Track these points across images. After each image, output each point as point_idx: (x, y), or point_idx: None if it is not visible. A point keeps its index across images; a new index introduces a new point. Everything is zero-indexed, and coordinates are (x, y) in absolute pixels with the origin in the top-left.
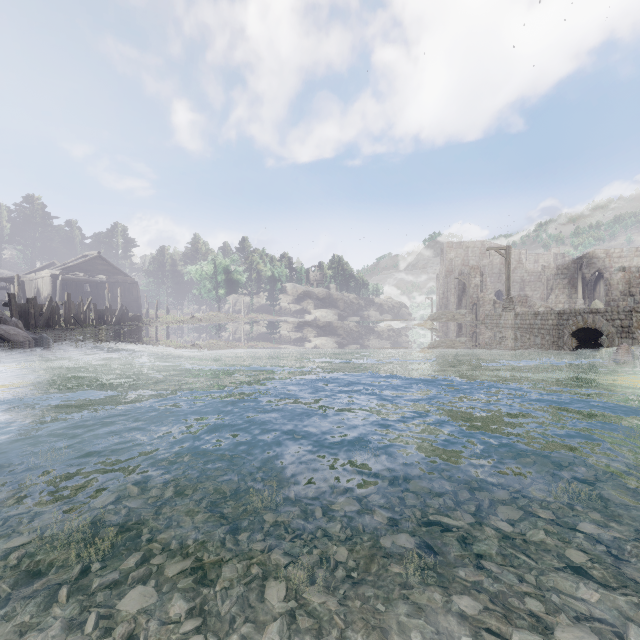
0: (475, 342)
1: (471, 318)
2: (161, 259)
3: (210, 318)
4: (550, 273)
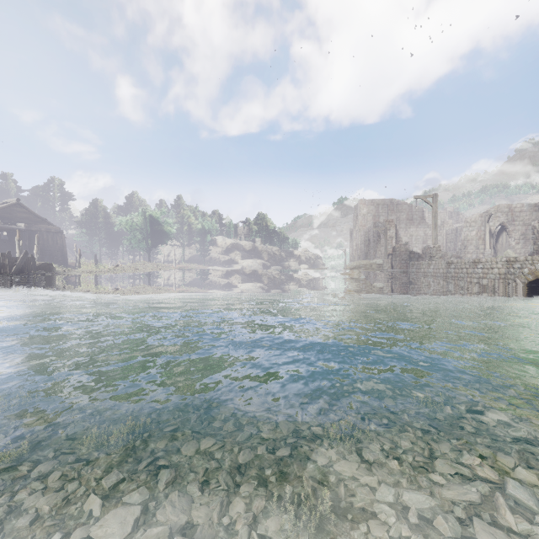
0: (408, 292)
1: (388, 267)
2: (93, 211)
3: (136, 267)
4: (448, 228)
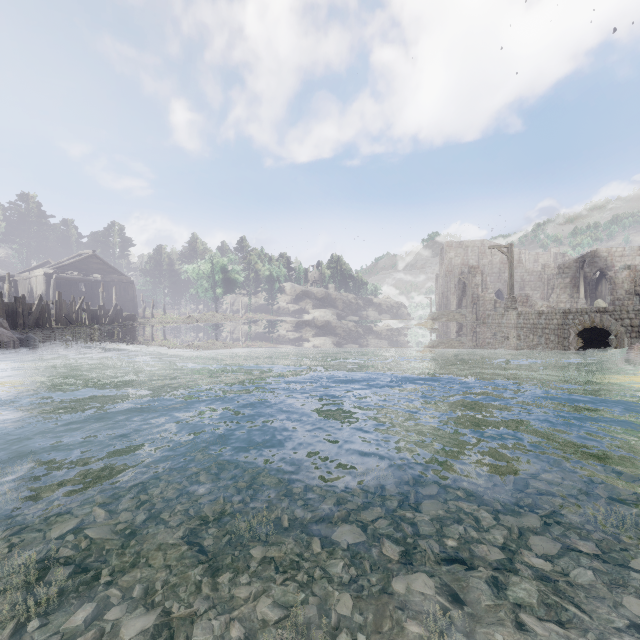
0: (477, 342)
1: (471, 318)
2: (158, 258)
3: (207, 318)
4: (550, 272)
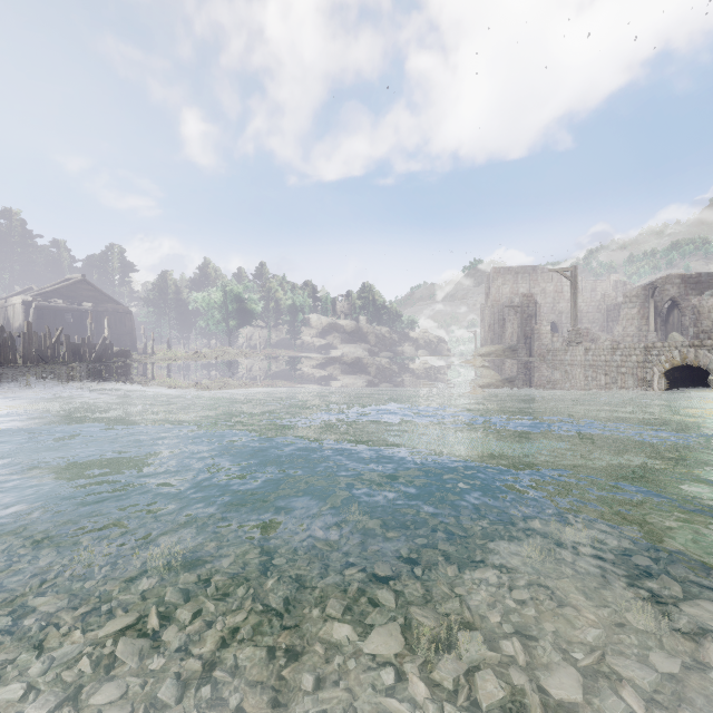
0: (537, 383)
1: (525, 354)
2: (162, 285)
3: (217, 354)
4: (611, 303)
